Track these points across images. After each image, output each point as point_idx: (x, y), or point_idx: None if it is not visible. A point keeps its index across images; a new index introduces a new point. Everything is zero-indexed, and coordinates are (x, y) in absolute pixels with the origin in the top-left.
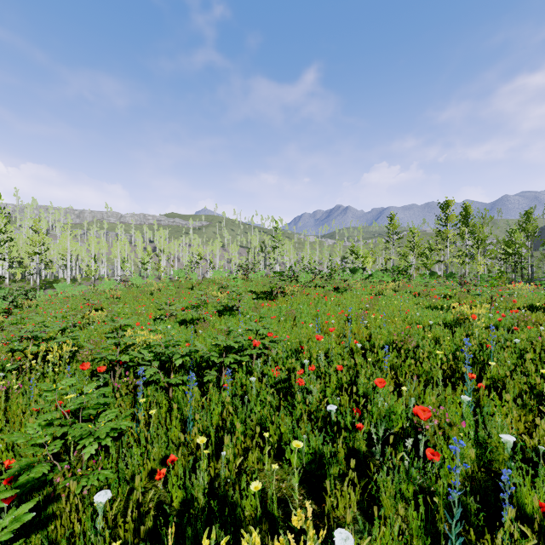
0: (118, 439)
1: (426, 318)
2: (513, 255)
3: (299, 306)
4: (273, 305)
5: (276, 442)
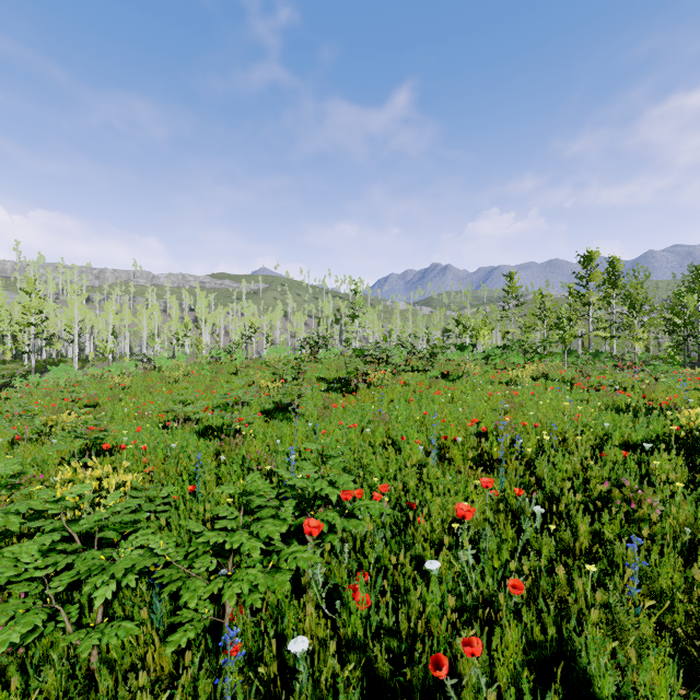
0: None
1: (619, 432)
2: (683, 327)
3: (393, 404)
4: (352, 401)
5: None
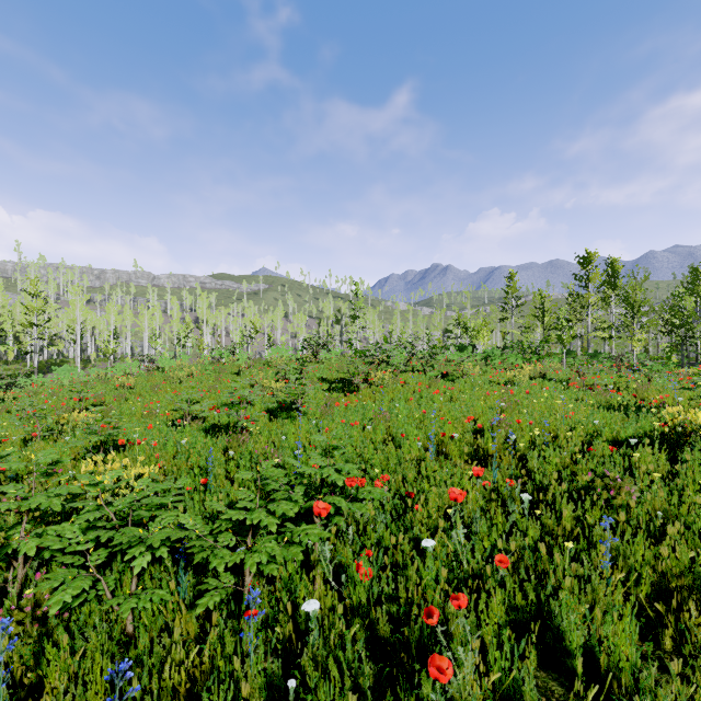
0: None
1: (609, 429)
2: (681, 328)
3: (393, 403)
4: (354, 400)
5: None
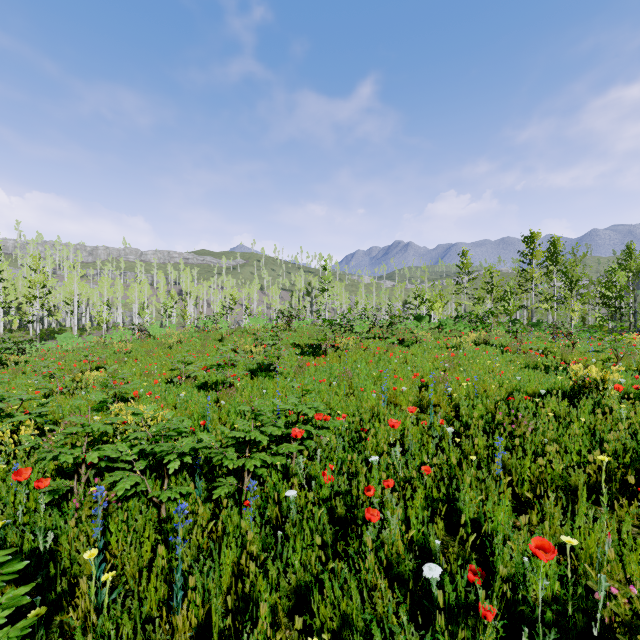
0: (59, 611)
1: (529, 384)
2: (614, 300)
3: (355, 364)
4: (322, 362)
5: (330, 632)
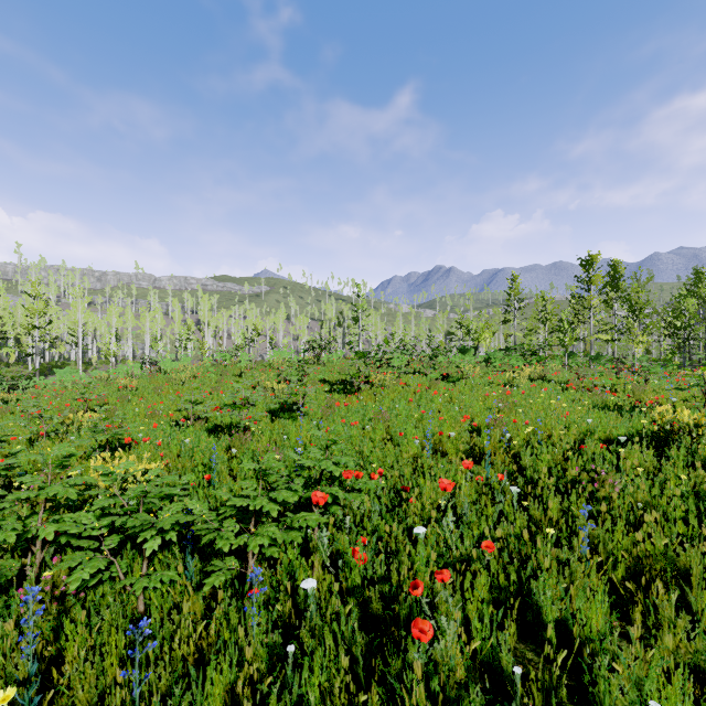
0: None
1: (602, 428)
2: (683, 330)
3: (393, 403)
4: (354, 401)
5: None
